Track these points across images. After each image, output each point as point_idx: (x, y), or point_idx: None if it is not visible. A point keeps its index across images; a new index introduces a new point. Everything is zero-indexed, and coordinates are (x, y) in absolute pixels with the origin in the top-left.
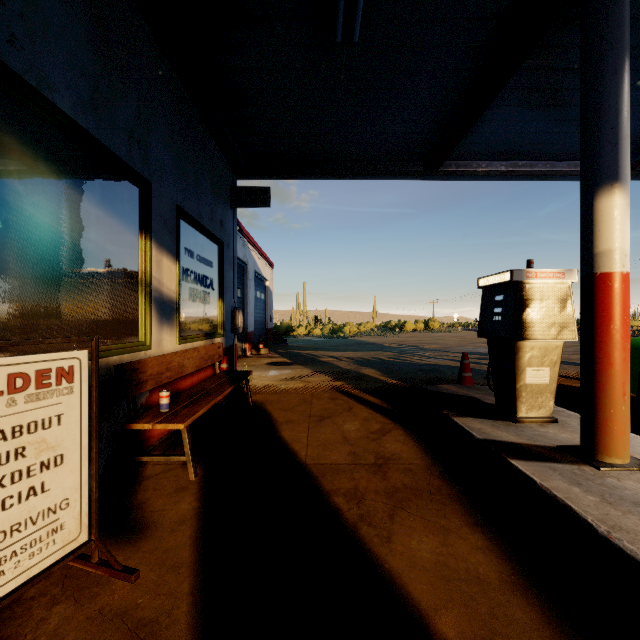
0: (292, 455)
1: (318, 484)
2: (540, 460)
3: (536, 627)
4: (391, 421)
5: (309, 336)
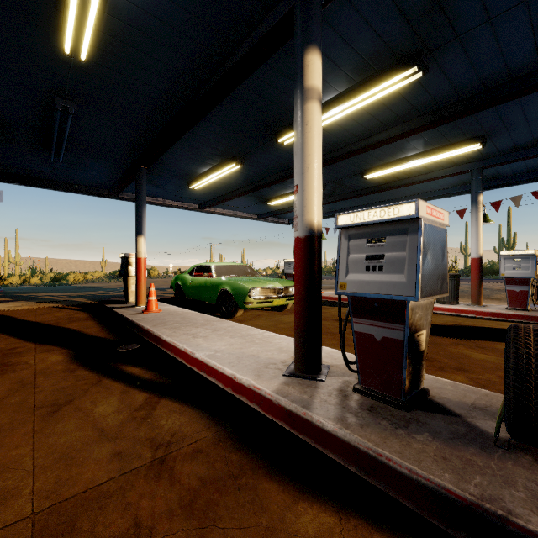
0: (29, 321)
1: (42, 323)
2: (122, 308)
3: (95, 326)
4: (81, 311)
5: (25, 285)
